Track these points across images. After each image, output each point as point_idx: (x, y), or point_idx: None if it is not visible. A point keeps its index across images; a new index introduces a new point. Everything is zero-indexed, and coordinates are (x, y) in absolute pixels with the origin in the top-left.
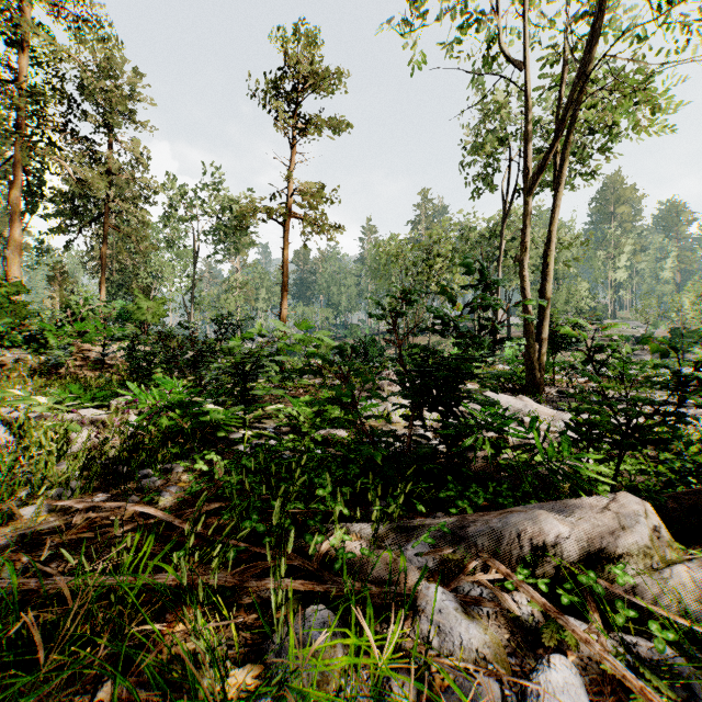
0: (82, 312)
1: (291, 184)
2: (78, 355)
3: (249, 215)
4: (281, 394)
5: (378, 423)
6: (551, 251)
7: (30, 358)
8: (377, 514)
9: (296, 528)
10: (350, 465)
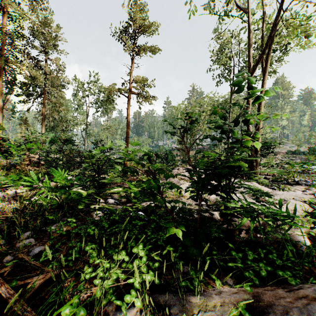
0: (31, 138)
1: (131, 78)
2: (27, 159)
3: (110, 92)
4: (119, 181)
5: (175, 196)
6: (262, 106)
7: (3, 161)
8: (183, 288)
9: (116, 298)
10: (160, 232)
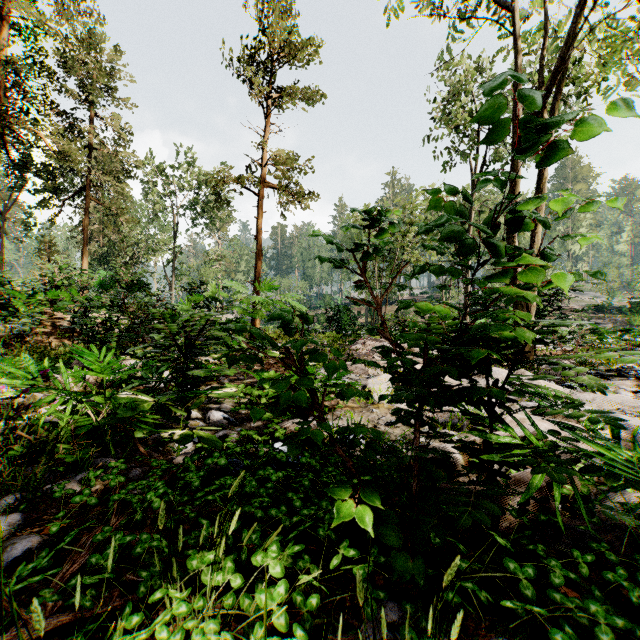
0: (57, 280)
1: (265, 154)
2: (49, 324)
3: (222, 183)
4: (231, 374)
5: (357, 404)
6: (541, 211)
7: None
8: None
9: None
10: (323, 502)
